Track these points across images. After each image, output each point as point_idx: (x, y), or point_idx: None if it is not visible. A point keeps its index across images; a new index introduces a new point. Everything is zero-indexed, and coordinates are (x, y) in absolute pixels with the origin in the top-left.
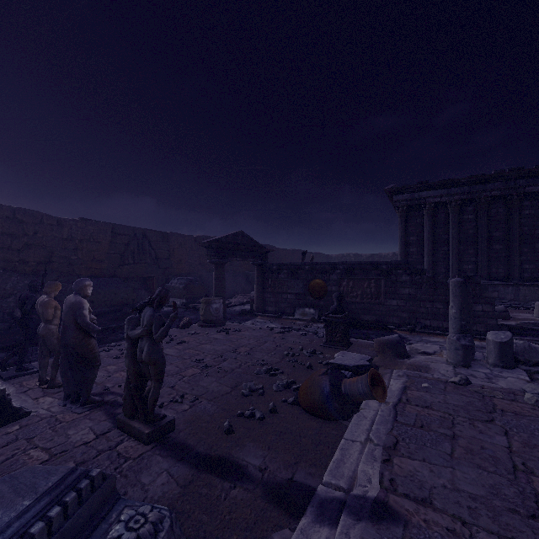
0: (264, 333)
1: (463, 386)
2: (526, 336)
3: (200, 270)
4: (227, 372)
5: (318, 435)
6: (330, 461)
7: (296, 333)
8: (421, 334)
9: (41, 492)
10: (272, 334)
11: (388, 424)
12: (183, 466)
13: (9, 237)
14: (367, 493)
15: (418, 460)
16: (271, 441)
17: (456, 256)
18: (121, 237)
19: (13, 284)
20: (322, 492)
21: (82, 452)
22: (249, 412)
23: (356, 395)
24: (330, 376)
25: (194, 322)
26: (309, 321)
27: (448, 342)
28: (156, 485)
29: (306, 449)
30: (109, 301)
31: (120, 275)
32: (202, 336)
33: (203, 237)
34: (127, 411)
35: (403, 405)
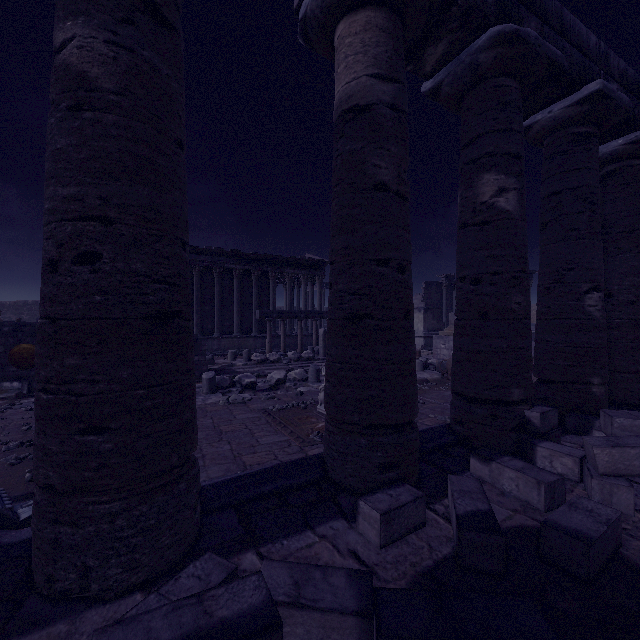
0: None
1: None
2: (224, 374)
3: None
4: None
5: None
6: None
7: (17, 411)
8: None
9: None
10: None
11: None
12: (14, 504)
13: None
14: None
15: None
16: None
17: None
18: None
19: None
20: None
21: None
22: None
23: None
24: None
25: None
26: (13, 398)
27: None
28: None
29: None
30: None
31: None
32: None
33: None
34: None
35: None
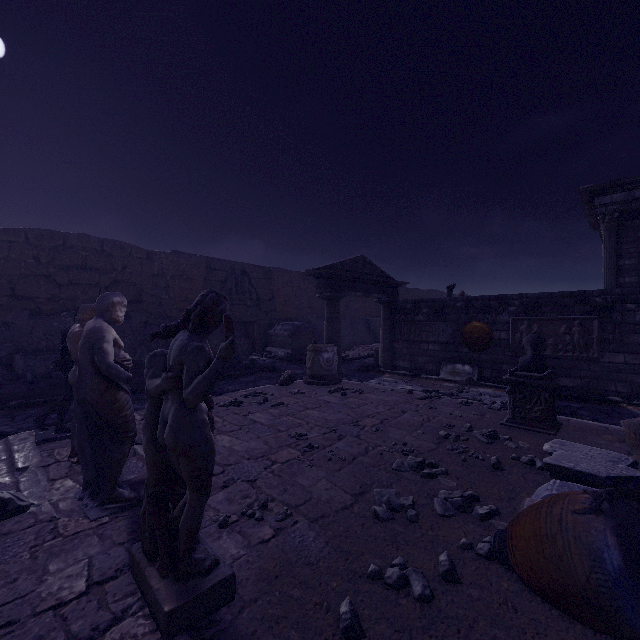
0: (400, 398)
1: None
2: None
3: (309, 315)
4: (345, 462)
5: None
6: None
7: (451, 401)
8: None
9: None
10: (412, 400)
11: None
12: None
13: (97, 273)
14: None
15: None
16: None
17: None
18: (217, 273)
19: None
20: None
21: (36, 635)
22: (395, 573)
23: None
24: (613, 519)
25: (300, 377)
26: (463, 383)
27: None
28: None
29: None
30: None
31: None
32: (308, 397)
33: None
34: (145, 542)
35: None
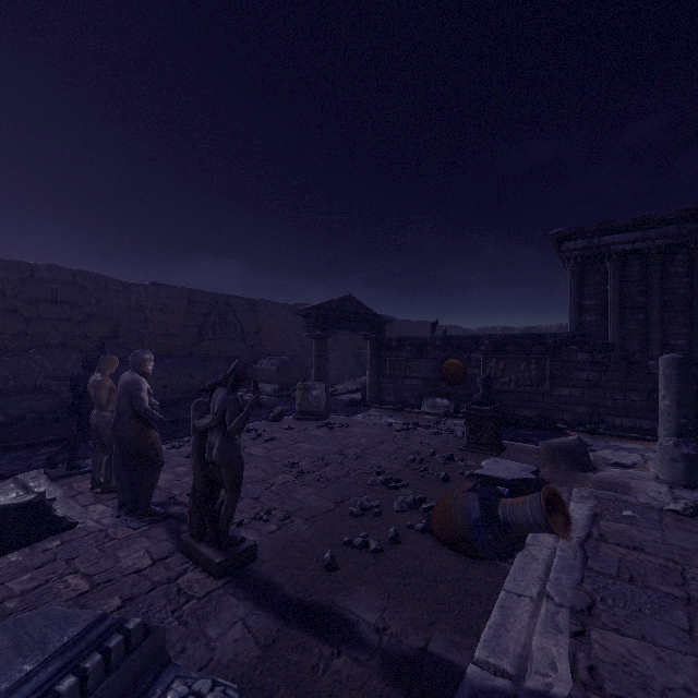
0: (381, 431)
1: (691, 517)
2: None
3: (296, 348)
4: (330, 481)
5: (463, 582)
6: (484, 624)
7: (425, 432)
8: (607, 438)
9: (51, 651)
10: (391, 432)
11: (575, 573)
12: (265, 616)
13: (69, 307)
14: (551, 688)
15: (634, 637)
16: (392, 586)
17: (658, 327)
18: (200, 305)
19: (74, 363)
20: (475, 676)
21: (132, 584)
22: (360, 540)
23: (522, 524)
24: (480, 493)
25: (289, 414)
26: (441, 415)
27: (659, 449)
28: (226, 641)
29: (445, 602)
30: (184, 385)
31: (198, 354)
32: (298, 432)
33: (300, 305)
34: (193, 530)
35: (596, 543)
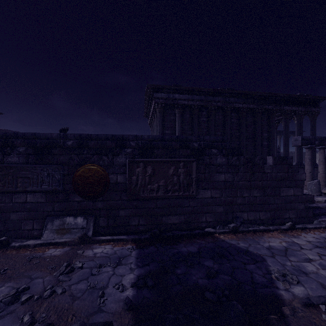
0: None
1: None
2: (321, 216)
3: None
4: None
5: None
6: None
7: None
8: (249, 235)
9: None
10: None
11: None
12: None
13: None
14: None
15: None
16: None
17: None
18: None
19: None
20: None
21: None
22: None
23: None
24: None
25: None
26: (75, 243)
27: None
28: None
29: None
30: None
31: None
32: None
33: None
34: None
35: None
